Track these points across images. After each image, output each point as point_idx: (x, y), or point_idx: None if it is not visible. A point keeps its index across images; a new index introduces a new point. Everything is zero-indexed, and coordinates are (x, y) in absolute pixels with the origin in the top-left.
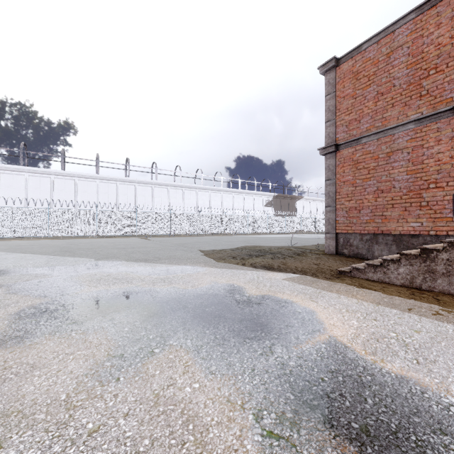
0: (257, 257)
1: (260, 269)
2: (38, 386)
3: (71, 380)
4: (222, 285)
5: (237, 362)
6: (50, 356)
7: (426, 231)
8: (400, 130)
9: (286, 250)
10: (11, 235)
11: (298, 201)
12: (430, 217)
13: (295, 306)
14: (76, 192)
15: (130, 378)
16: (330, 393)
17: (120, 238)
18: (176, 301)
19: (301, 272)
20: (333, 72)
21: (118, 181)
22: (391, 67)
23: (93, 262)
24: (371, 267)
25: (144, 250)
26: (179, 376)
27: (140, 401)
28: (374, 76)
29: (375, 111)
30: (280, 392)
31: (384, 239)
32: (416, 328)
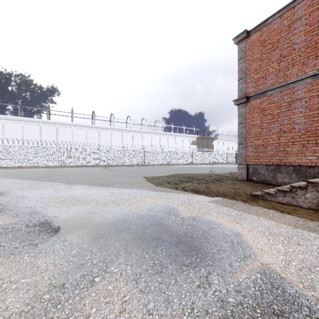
0: (187, 183)
1: (190, 192)
2: None
3: None
4: (160, 207)
5: (175, 297)
6: None
7: None
8: (299, 84)
9: (208, 177)
10: (12, 165)
11: (214, 140)
12: None
13: (223, 228)
14: (57, 135)
15: (64, 318)
16: None
17: (88, 167)
18: (122, 222)
19: (222, 195)
20: (245, 42)
21: (86, 127)
22: (291, 35)
23: (63, 186)
24: (281, 192)
25: (103, 176)
26: (114, 317)
27: None
28: (277, 43)
29: (278, 69)
30: None
31: (286, 169)
32: None
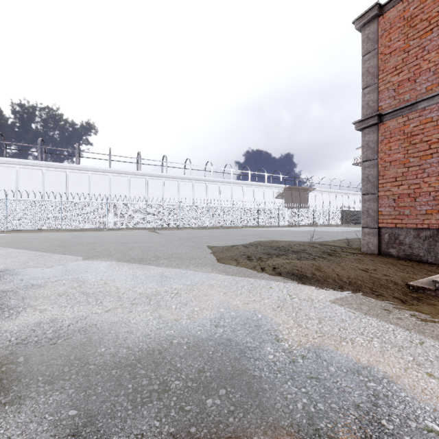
0: (279, 258)
1: (288, 278)
2: None
3: None
4: (237, 314)
5: None
6: None
7: None
8: None
9: (310, 248)
10: (26, 228)
11: (310, 192)
12: None
13: (406, 397)
14: (89, 186)
15: None
16: None
17: (129, 231)
18: (152, 364)
19: (351, 287)
20: (374, 24)
21: (129, 175)
22: None
23: (78, 262)
24: None
25: (146, 245)
26: None
27: None
28: (438, 18)
29: None
30: None
31: None
32: None
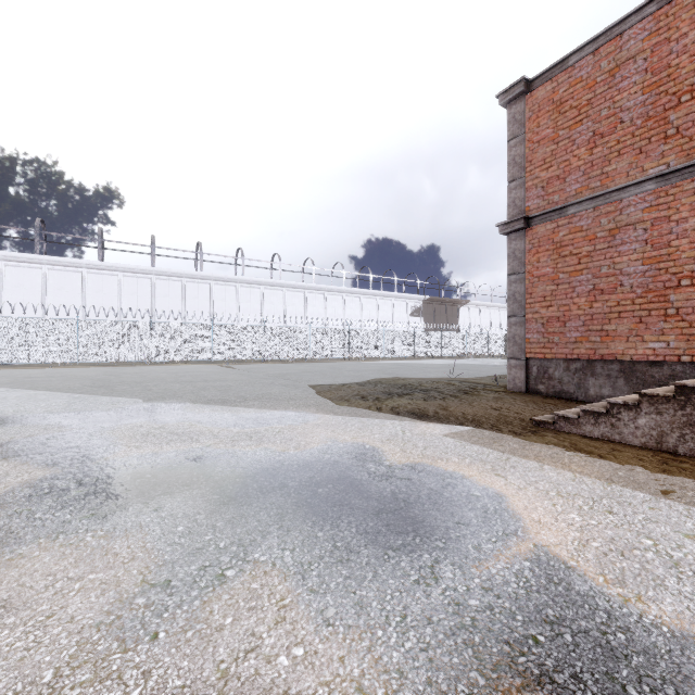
0: (401, 397)
1: (406, 417)
2: (6, 651)
3: (68, 637)
4: (345, 445)
5: (373, 600)
6: (40, 583)
7: (675, 356)
8: (631, 192)
9: (445, 386)
10: (21, 361)
11: (461, 307)
12: (683, 333)
13: (469, 484)
14: (120, 295)
15: (178, 633)
16: (554, 672)
17: (187, 366)
18: (269, 475)
19: (472, 423)
20: (522, 103)
21: (184, 278)
22: (616, 92)
23: (140, 404)
24: (589, 415)
25: (222, 384)
26: (267, 629)
27: (192, 687)
28: (588, 108)
29: (590, 162)
30: (458, 669)
31: (605, 368)
32: (685, 528)
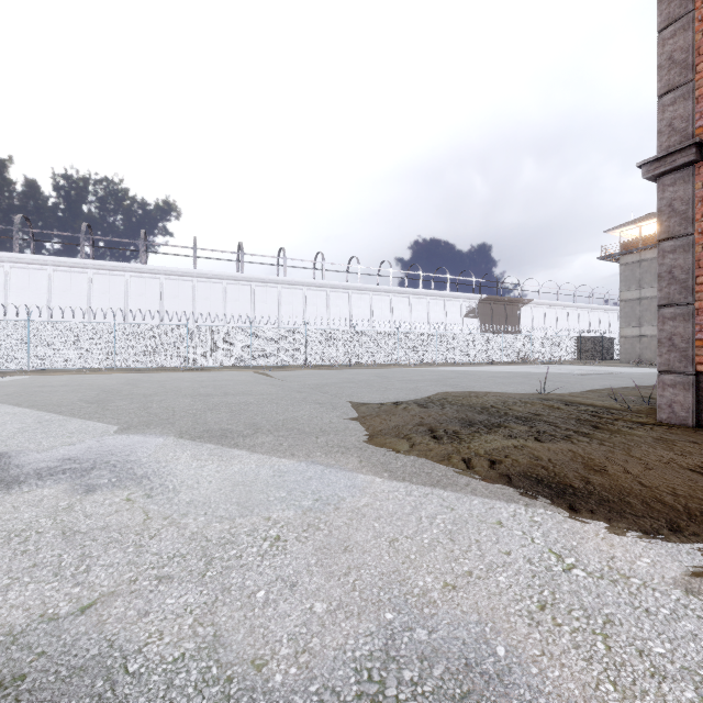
0: (494, 435)
1: (531, 492)
2: None
3: None
4: (433, 640)
5: None
6: None
7: None
8: None
9: (548, 410)
10: (59, 366)
11: (522, 307)
12: None
13: None
14: (162, 298)
15: None
16: None
17: (221, 372)
18: None
19: (702, 527)
20: None
21: (225, 280)
22: None
23: (104, 437)
24: None
25: (241, 400)
26: None
27: None
28: None
29: None
30: None
31: None
32: None
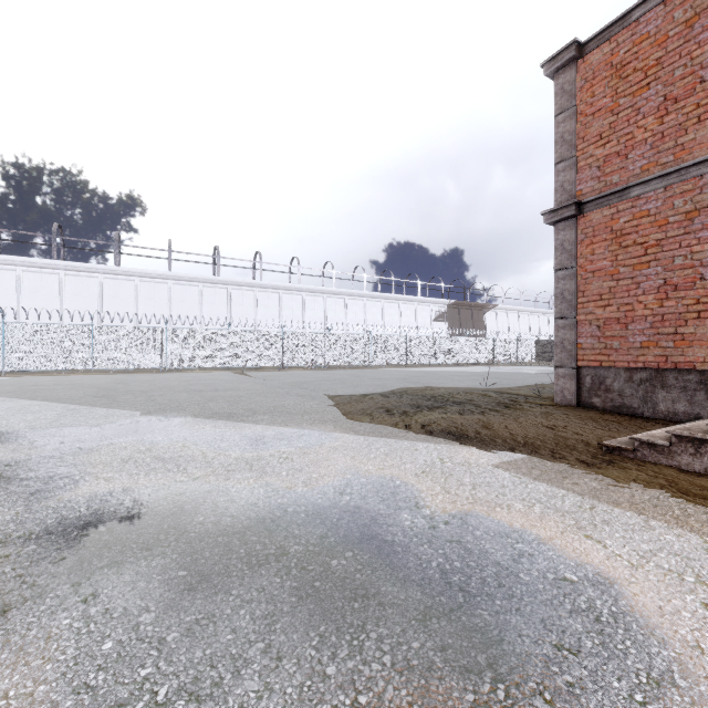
0: (432, 412)
1: (442, 438)
2: None
3: None
4: (368, 481)
5: None
6: None
7: None
8: None
9: (481, 397)
10: (35, 368)
11: (488, 312)
12: None
13: (552, 555)
14: (136, 300)
15: None
16: None
17: (202, 373)
18: (265, 531)
19: (526, 448)
20: (572, 70)
21: (201, 283)
22: (695, 46)
23: (135, 418)
24: (686, 442)
25: (233, 394)
26: None
27: None
28: (657, 68)
29: (660, 133)
30: None
31: (680, 379)
32: None
